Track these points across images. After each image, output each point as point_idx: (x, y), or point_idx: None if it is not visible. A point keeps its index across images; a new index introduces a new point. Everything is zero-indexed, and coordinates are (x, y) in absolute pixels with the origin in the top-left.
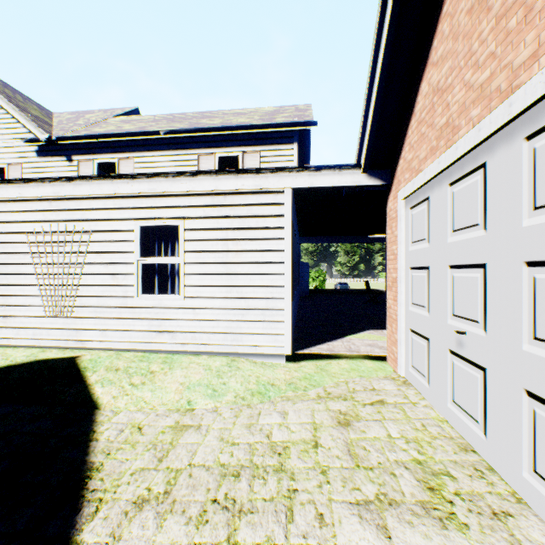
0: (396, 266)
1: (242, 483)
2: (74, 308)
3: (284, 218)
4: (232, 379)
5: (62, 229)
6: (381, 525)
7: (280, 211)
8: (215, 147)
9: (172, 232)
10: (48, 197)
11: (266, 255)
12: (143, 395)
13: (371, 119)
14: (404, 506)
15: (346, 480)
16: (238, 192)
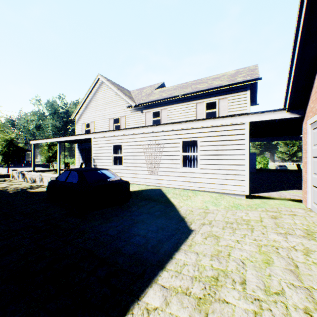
0: (306, 156)
1: (234, 225)
2: (158, 172)
3: (245, 135)
4: (222, 201)
5: (154, 143)
6: (284, 237)
7: (242, 132)
8: (204, 99)
9: (193, 142)
10: (149, 132)
11: (236, 151)
12: (188, 203)
13: (290, 90)
14: (294, 235)
15: (273, 229)
16: (223, 125)
